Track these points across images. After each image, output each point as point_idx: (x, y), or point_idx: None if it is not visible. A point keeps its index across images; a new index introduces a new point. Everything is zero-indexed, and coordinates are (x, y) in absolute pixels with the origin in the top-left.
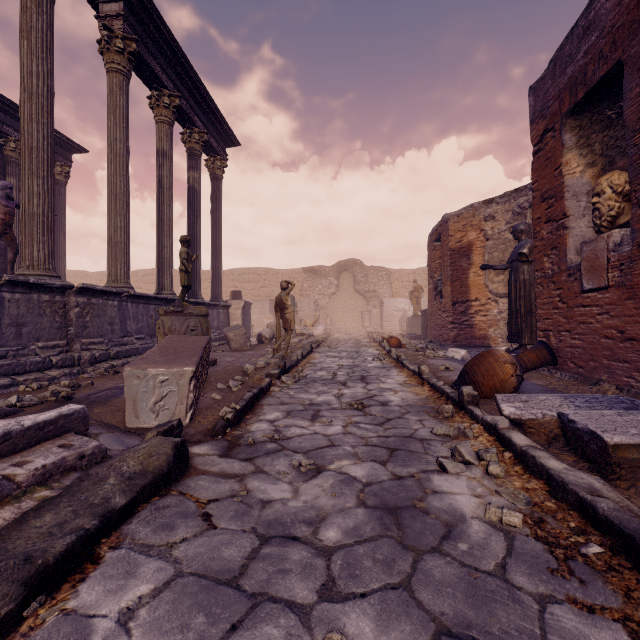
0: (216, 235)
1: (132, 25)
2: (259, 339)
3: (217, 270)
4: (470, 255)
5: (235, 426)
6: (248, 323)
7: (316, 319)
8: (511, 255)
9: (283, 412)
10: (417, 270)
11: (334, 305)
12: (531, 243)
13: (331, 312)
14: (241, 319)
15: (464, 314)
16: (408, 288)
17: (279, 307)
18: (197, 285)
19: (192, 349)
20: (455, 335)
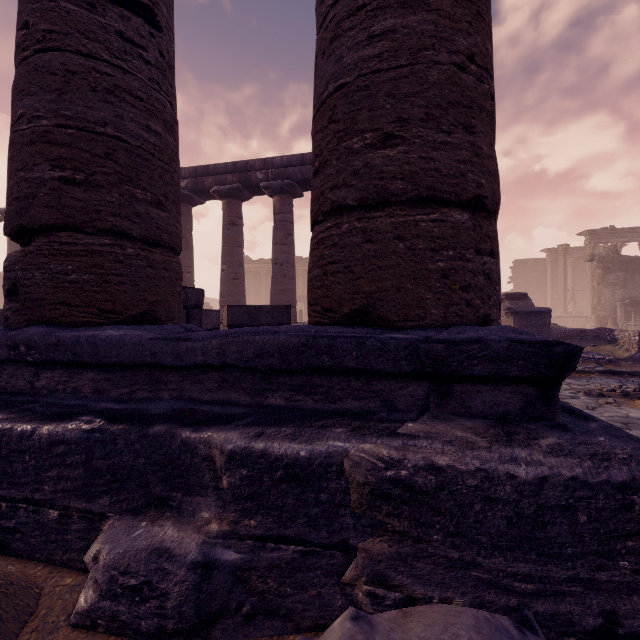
0: None
1: (592, 239)
2: None
3: None
4: None
5: None
6: None
7: None
8: None
9: None
10: None
11: None
12: None
13: None
14: None
15: None
16: None
17: None
18: None
19: None
20: None
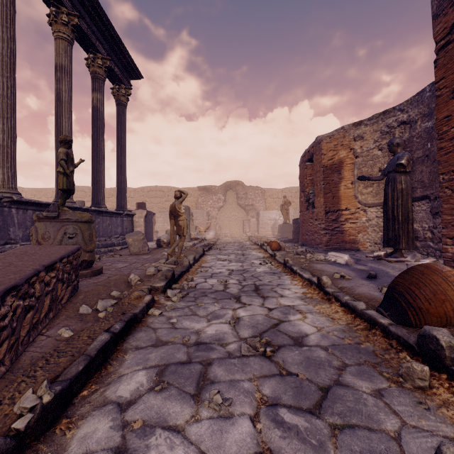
0: (121, 153)
1: None
2: (158, 243)
3: (122, 183)
4: (341, 171)
5: (39, 437)
6: (150, 229)
7: (208, 226)
8: (387, 167)
9: (152, 371)
10: (284, 189)
11: (222, 215)
12: (409, 154)
13: (219, 221)
14: (144, 226)
15: (335, 221)
16: (277, 203)
17: (173, 215)
18: (100, 195)
19: (16, 270)
20: (327, 240)
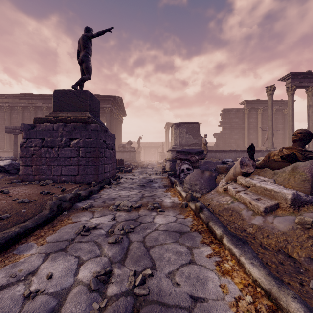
0: None
1: (294, 82)
2: None
3: None
4: None
5: None
6: None
7: None
8: None
9: None
10: None
11: None
12: None
13: None
14: None
15: None
16: None
17: None
18: None
19: None
20: None
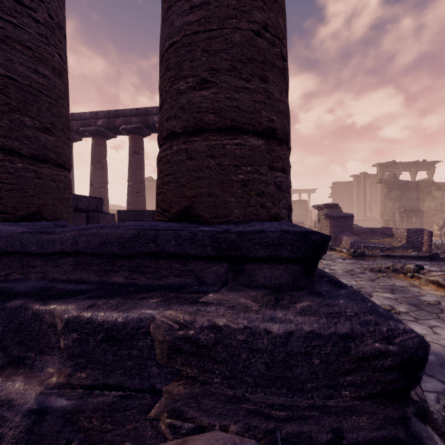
0: None
1: (381, 169)
2: None
3: None
4: None
5: None
6: None
7: None
8: None
9: None
10: None
11: None
12: None
13: None
14: None
15: None
16: None
17: None
18: None
19: None
20: None
